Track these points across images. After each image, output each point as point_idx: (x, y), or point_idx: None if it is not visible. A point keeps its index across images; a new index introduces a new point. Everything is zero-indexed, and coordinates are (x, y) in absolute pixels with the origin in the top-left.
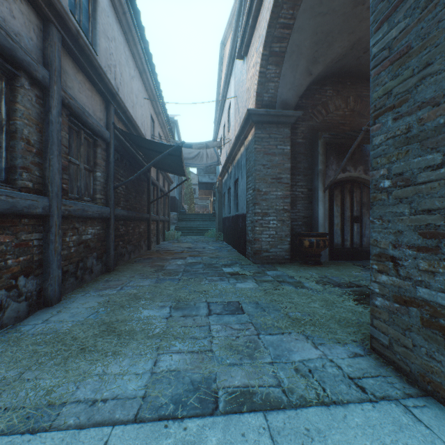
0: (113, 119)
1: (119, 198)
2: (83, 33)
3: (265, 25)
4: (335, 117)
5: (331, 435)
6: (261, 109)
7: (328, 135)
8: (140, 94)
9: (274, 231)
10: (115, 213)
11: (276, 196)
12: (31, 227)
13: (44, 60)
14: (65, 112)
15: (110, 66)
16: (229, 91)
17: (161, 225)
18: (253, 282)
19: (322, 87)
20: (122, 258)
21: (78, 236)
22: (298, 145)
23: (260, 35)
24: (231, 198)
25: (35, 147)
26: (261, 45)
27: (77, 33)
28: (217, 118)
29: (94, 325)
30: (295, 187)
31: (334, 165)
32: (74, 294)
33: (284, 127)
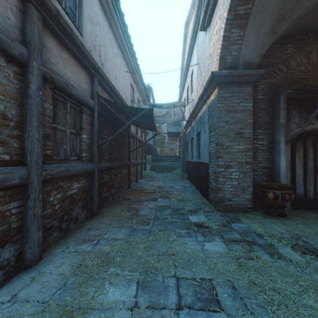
0: (97, 89)
1: (103, 153)
2: (68, 17)
3: None
4: (296, 72)
5: None
6: (224, 71)
7: (290, 90)
8: (121, 68)
9: (236, 181)
10: (99, 166)
11: (238, 149)
12: (8, 197)
13: (24, 38)
14: (49, 86)
15: (95, 46)
16: (191, 60)
17: (139, 167)
18: (221, 242)
19: (283, 45)
20: (106, 200)
21: (62, 193)
22: (258, 101)
23: (224, 2)
24: (194, 147)
25: (13, 121)
26: (226, 10)
27: (57, 13)
28: (181, 83)
29: (54, 315)
30: (255, 140)
31: (296, 119)
32: (56, 249)
33: (246, 86)
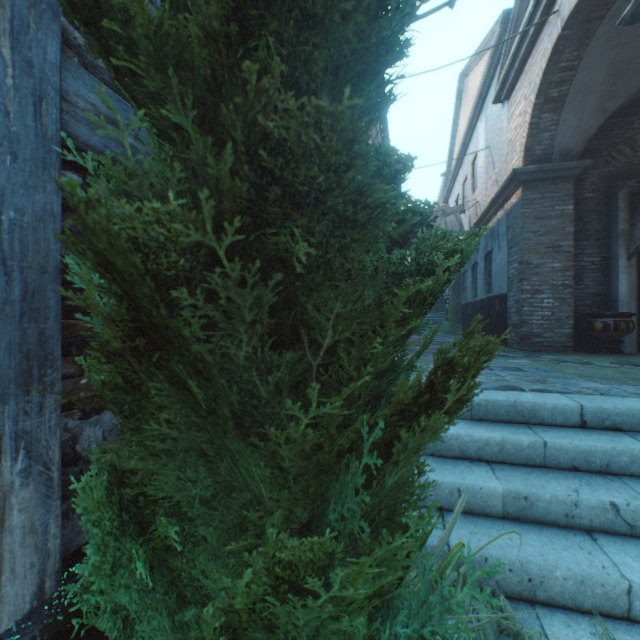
0: None
1: None
2: None
3: (538, 72)
4: None
5: (609, 400)
6: (530, 166)
7: (635, 183)
8: None
9: (549, 311)
10: None
11: (552, 269)
12: None
13: None
14: None
15: None
16: (474, 137)
17: None
18: (526, 360)
19: (626, 118)
20: None
21: None
22: (585, 201)
23: (530, 82)
24: (479, 277)
25: None
26: (533, 94)
27: None
28: (451, 172)
29: None
30: (580, 256)
31: None
32: None
33: (564, 182)
